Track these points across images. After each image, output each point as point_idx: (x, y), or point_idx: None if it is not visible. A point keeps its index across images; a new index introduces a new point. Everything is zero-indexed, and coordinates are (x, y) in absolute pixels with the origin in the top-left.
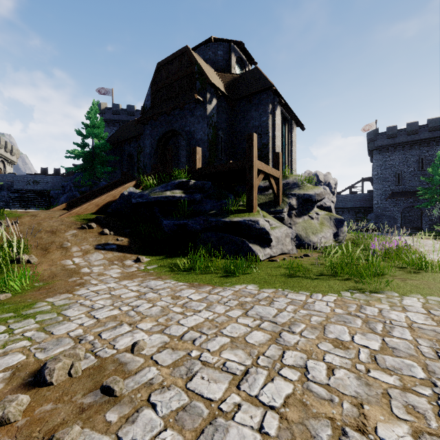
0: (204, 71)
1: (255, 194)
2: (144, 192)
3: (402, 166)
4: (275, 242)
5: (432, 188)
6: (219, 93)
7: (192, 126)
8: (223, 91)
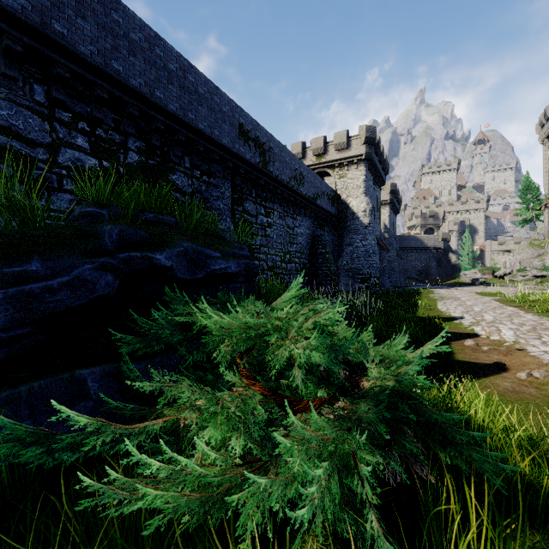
0: None
1: None
2: None
3: None
4: None
5: None
6: None
7: None
8: None
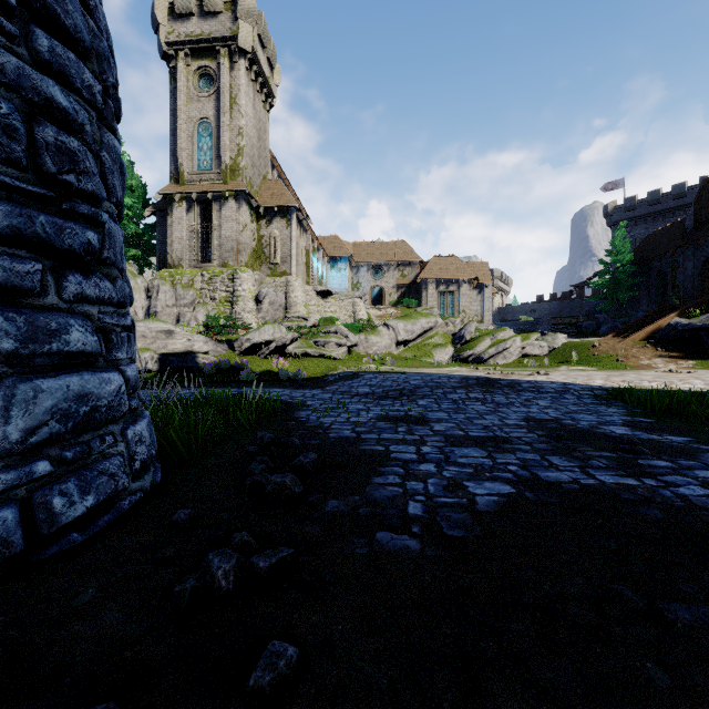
0: None
1: None
2: (689, 321)
3: None
4: None
5: None
6: None
7: None
8: None
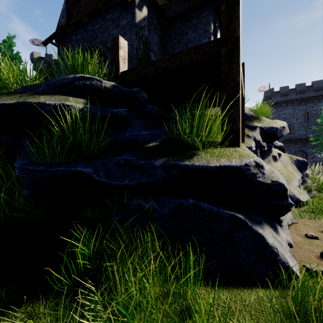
0: None
1: (240, 110)
2: None
3: (292, 119)
4: None
5: (322, 135)
6: None
7: None
8: (155, 0)
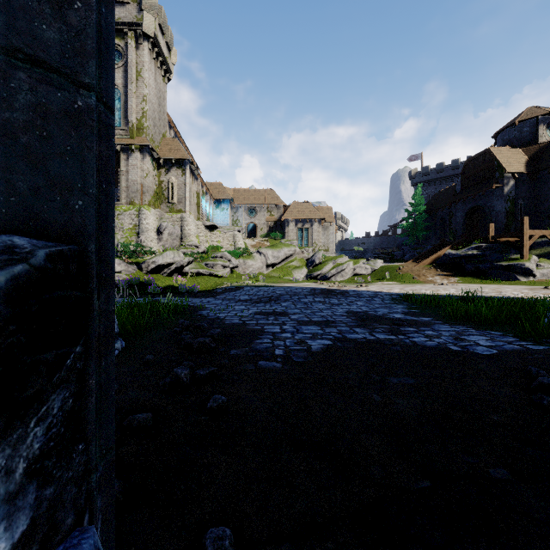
0: (502, 165)
1: (525, 250)
2: (456, 252)
3: None
4: (539, 276)
5: None
6: (515, 176)
7: (493, 203)
8: (520, 172)
